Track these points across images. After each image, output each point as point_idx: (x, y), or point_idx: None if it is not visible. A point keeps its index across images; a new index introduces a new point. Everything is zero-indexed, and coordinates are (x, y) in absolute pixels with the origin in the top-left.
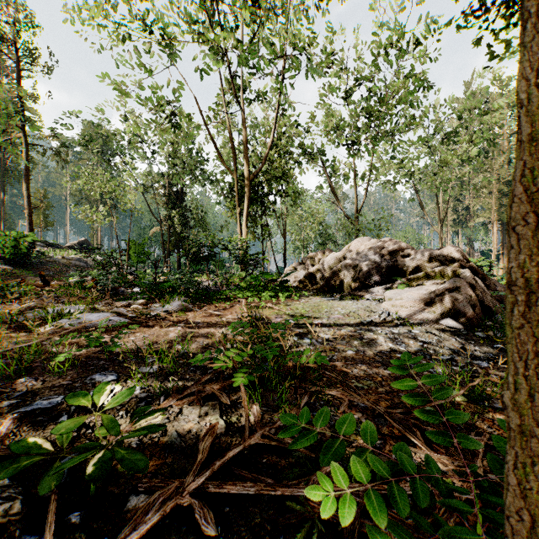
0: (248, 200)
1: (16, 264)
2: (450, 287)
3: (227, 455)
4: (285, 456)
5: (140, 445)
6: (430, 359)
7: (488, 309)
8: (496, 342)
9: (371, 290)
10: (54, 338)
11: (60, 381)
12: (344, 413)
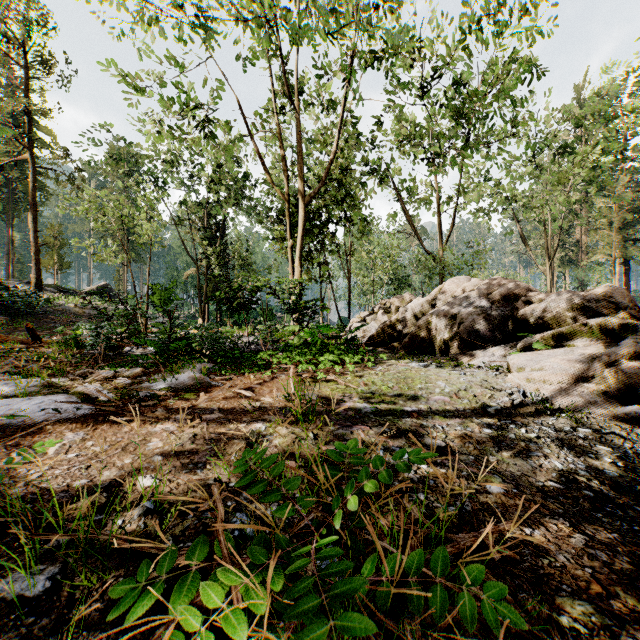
0: (301, 229)
1: (15, 313)
2: (629, 352)
3: None
4: None
5: None
6: None
7: None
8: None
9: (482, 352)
10: None
11: None
12: None
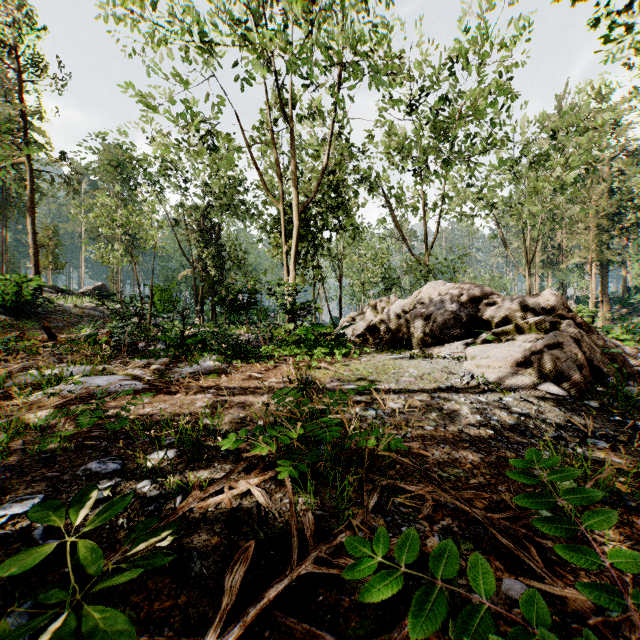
0: (296, 236)
1: (18, 313)
2: (550, 343)
3: (266, 595)
4: (349, 591)
5: (142, 573)
6: (531, 436)
7: (597, 370)
8: (612, 413)
9: (449, 345)
10: (47, 409)
11: (44, 471)
12: (427, 519)
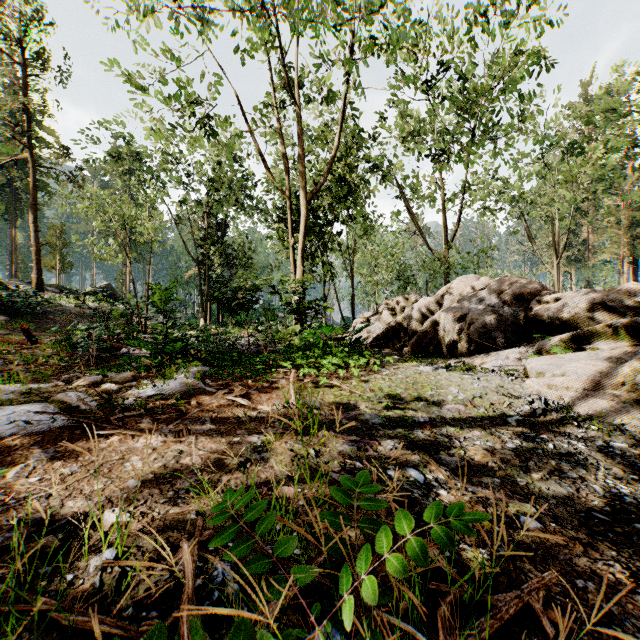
0: (304, 227)
1: (15, 313)
2: None
3: None
4: None
5: None
6: None
7: None
8: None
9: (494, 354)
10: None
11: None
12: None
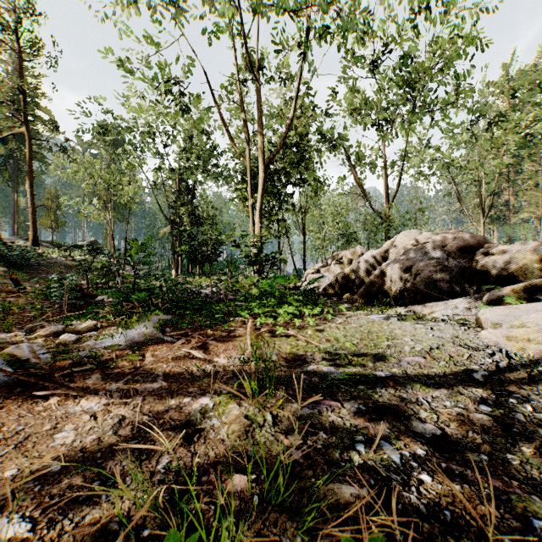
0: (261, 188)
1: (12, 265)
2: None
3: None
4: None
5: None
6: None
7: None
8: None
9: (443, 304)
10: None
11: None
12: None
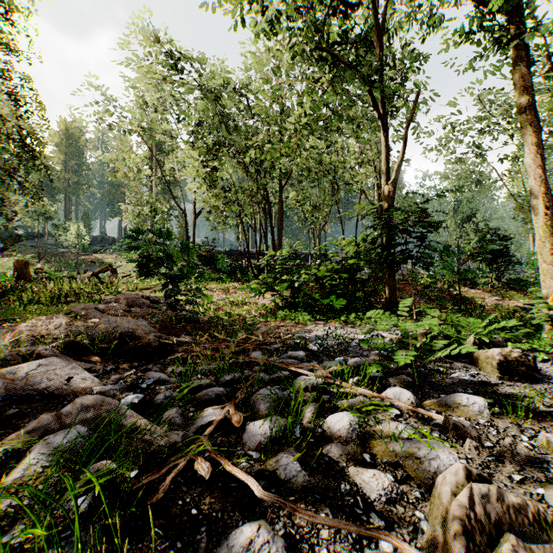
0: None
1: None
2: None
3: None
4: None
5: None
6: None
7: None
8: None
9: None
10: None
11: None
12: None
